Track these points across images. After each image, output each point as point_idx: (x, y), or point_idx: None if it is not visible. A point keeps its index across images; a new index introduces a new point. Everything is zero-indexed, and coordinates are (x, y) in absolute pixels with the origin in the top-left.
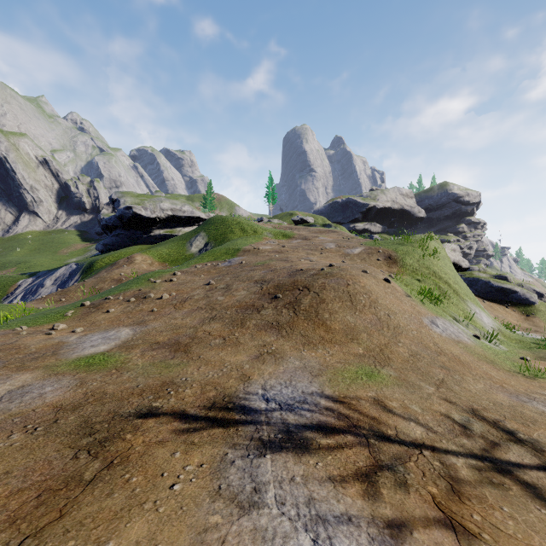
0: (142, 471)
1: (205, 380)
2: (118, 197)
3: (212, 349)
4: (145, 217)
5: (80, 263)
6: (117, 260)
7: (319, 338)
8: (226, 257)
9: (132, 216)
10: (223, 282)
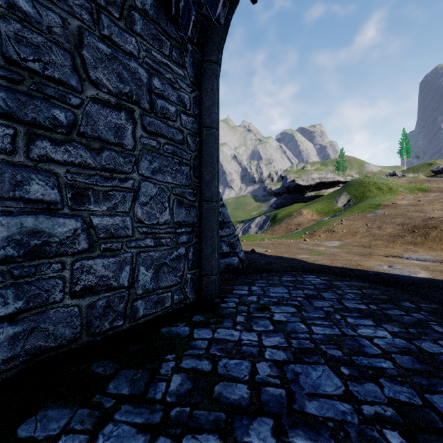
0: (379, 258)
1: (384, 253)
2: (285, 175)
3: (381, 248)
4: (302, 186)
5: (267, 215)
6: (289, 213)
7: (439, 249)
8: (370, 210)
9: (295, 186)
10: (375, 225)
